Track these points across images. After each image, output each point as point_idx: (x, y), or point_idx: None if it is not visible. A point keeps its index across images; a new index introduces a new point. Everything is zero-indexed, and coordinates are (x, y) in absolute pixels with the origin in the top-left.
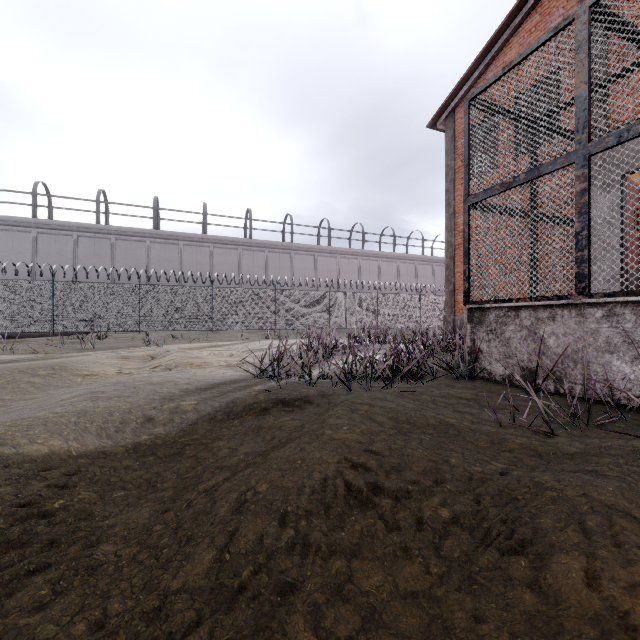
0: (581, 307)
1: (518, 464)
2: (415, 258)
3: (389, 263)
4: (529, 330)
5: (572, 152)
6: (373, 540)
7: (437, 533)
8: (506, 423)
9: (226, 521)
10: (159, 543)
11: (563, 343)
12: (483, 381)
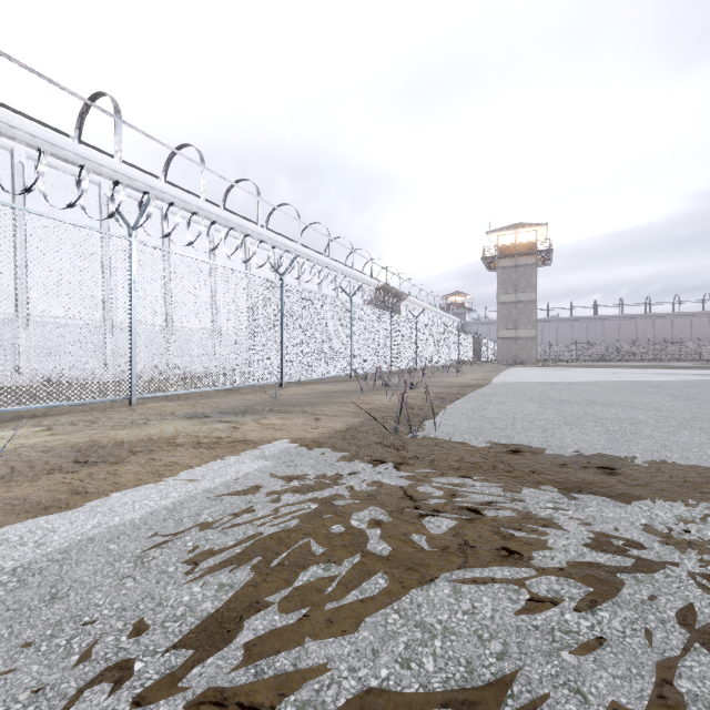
0: None
1: None
2: None
3: None
4: None
5: None
6: None
7: None
8: None
9: None
10: None
11: None
12: None
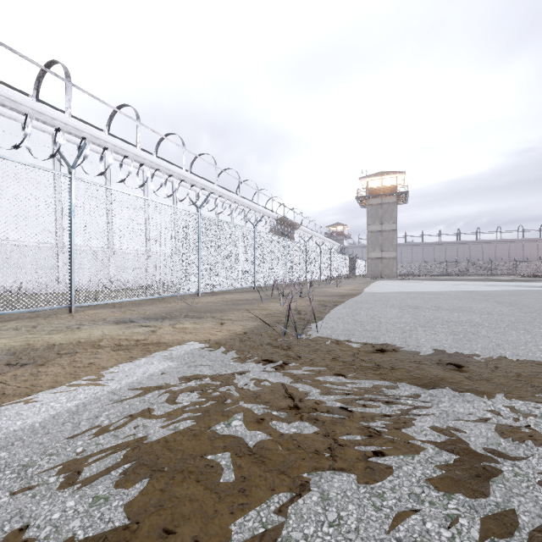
0: None
1: None
2: None
3: None
4: None
5: None
6: None
7: None
8: None
9: None
10: None
11: None
12: None
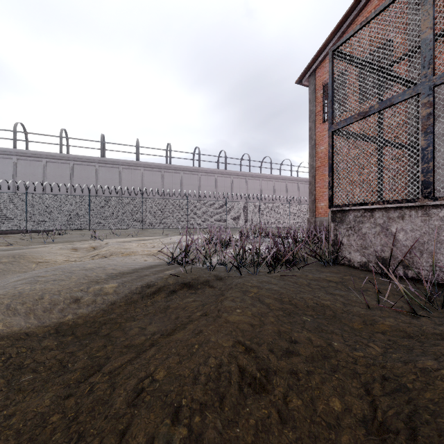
0: (426, 208)
1: (394, 345)
2: (286, 178)
3: (267, 182)
4: (382, 227)
5: (419, 84)
6: (268, 436)
7: (332, 427)
8: (372, 303)
9: (119, 416)
10: (50, 440)
11: (411, 237)
12: (344, 267)
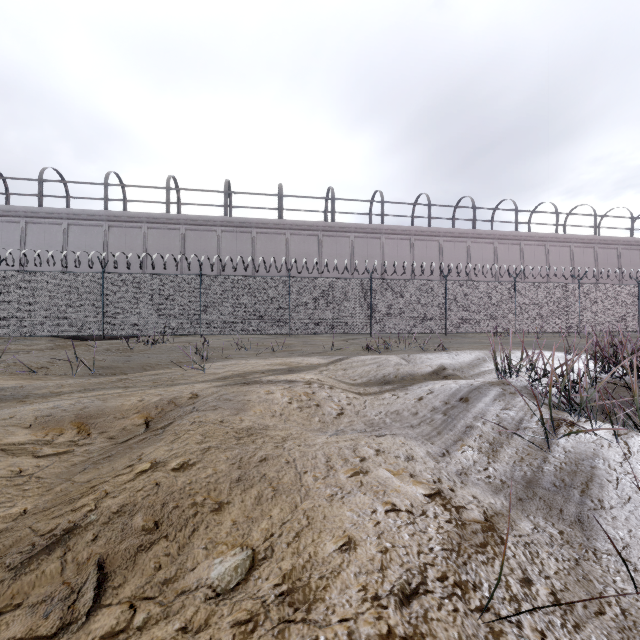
0: None
1: None
2: (546, 238)
3: (509, 246)
4: None
5: None
6: None
7: None
8: None
9: None
10: None
11: None
12: None
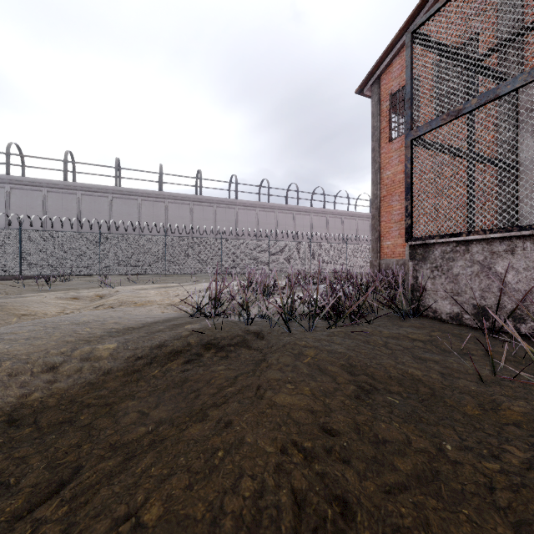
0: None
1: None
2: (341, 213)
3: (319, 217)
4: (482, 265)
5: None
6: None
7: None
8: (484, 372)
9: None
10: None
11: (525, 278)
12: (428, 319)
